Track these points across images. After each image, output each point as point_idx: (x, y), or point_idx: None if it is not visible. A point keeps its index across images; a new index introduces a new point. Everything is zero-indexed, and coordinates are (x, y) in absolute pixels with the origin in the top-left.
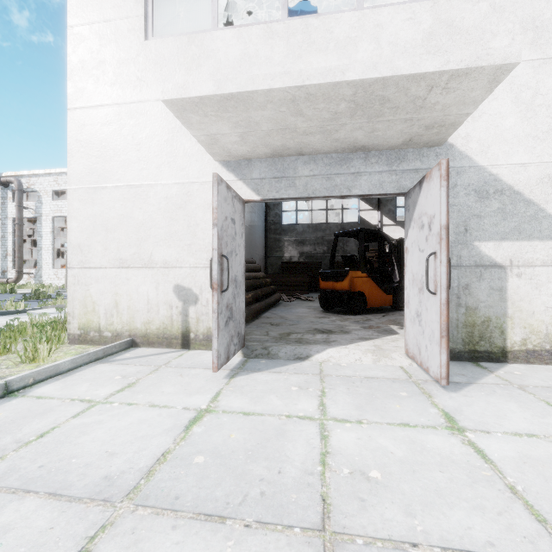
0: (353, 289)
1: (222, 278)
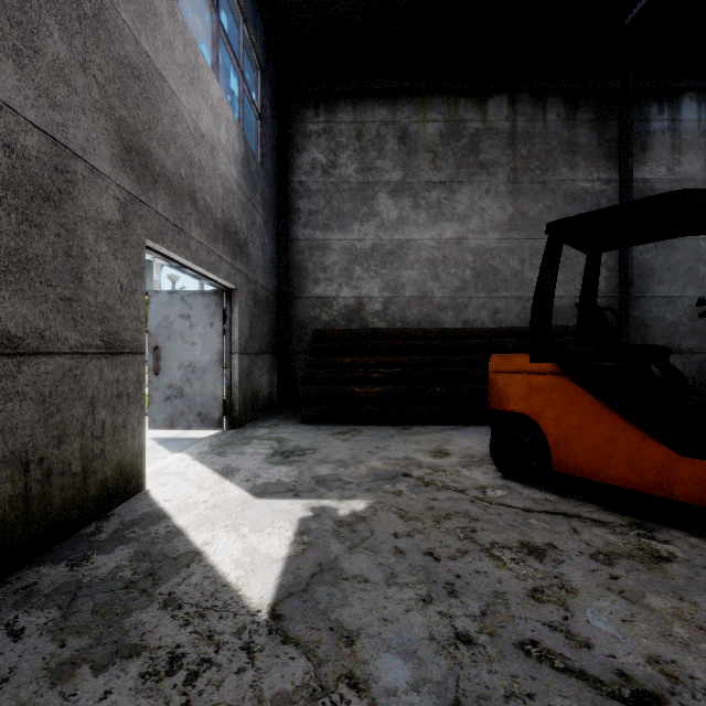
0: (495, 403)
1: (160, 364)
